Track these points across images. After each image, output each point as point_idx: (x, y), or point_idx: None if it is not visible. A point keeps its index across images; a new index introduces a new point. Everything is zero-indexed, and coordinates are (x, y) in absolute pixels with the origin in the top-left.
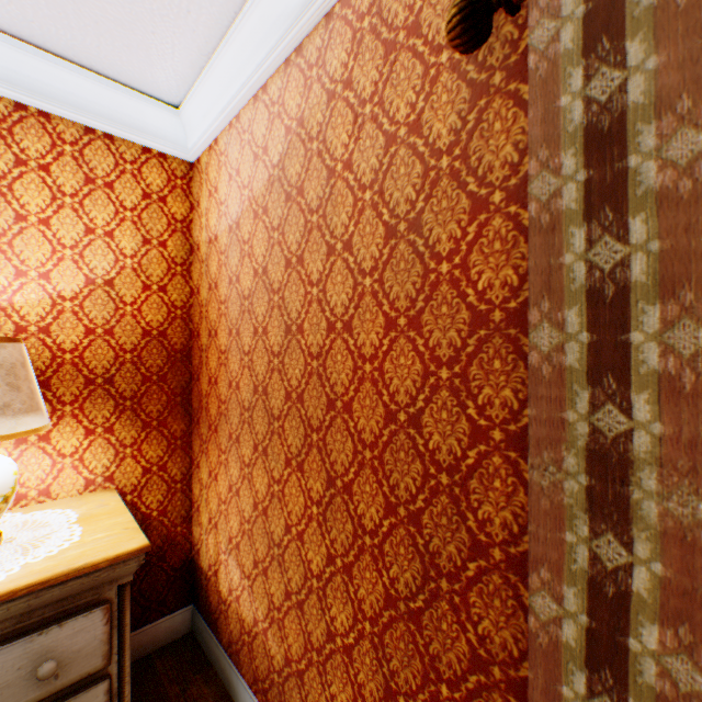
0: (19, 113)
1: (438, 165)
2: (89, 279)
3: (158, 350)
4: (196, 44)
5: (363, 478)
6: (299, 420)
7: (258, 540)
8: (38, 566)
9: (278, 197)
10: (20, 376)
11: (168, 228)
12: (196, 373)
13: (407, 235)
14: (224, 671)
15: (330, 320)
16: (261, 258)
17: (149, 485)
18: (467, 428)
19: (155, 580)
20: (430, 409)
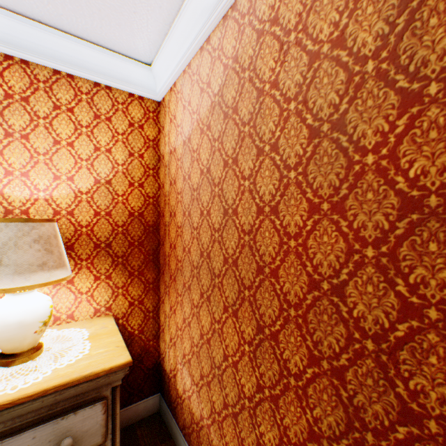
0: (55, 76)
1: (362, 69)
2: (96, 180)
3: (138, 225)
4: (162, 17)
5: (288, 331)
6: (234, 279)
7: (203, 360)
8: (62, 371)
9: (217, 117)
10: (53, 244)
11: (144, 145)
12: (162, 240)
13: (330, 134)
14: (180, 445)
15: (259, 205)
16: (205, 161)
17: (133, 313)
18: (396, 303)
19: (136, 376)
20: (354, 282)
